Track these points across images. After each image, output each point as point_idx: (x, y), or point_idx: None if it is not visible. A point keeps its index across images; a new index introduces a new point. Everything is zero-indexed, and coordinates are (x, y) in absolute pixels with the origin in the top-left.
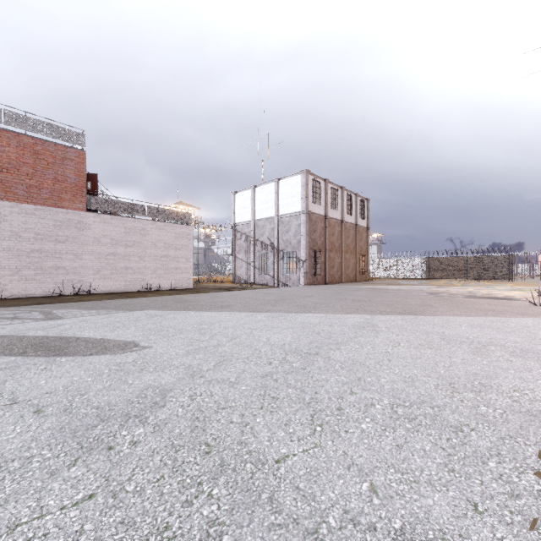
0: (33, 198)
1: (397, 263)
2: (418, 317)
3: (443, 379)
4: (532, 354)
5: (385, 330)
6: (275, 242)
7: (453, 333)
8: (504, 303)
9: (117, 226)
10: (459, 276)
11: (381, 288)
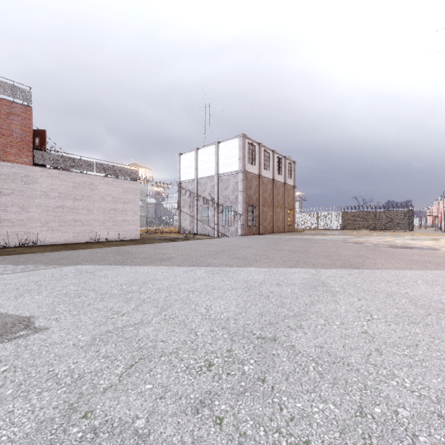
0: None
1: (318, 216)
2: (364, 271)
3: None
4: None
5: (340, 290)
6: (216, 197)
7: (419, 295)
8: (430, 254)
9: (65, 181)
10: (369, 227)
11: (309, 238)
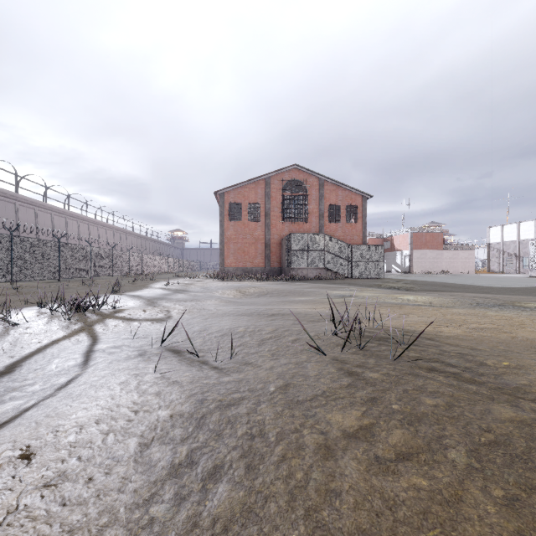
0: (432, 248)
1: None
2: None
3: None
4: None
5: None
6: (517, 253)
7: None
8: None
9: (450, 253)
10: None
11: None
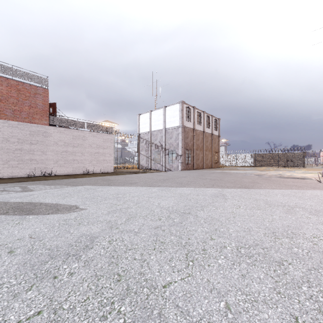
0: (16, 117)
1: (236, 157)
2: (250, 190)
3: (268, 230)
4: (322, 213)
5: (230, 198)
6: (164, 144)
7: (272, 200)
8: (301, 181)
9: (67, 135)
10: (273, 165)
11: (227, 172)
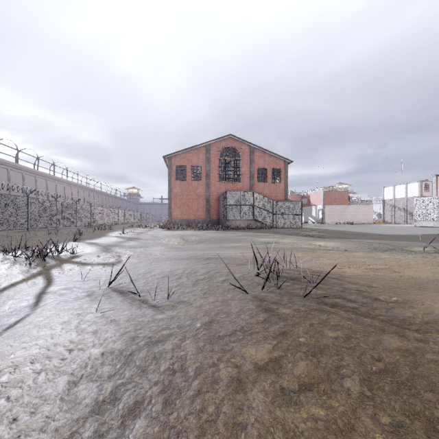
0: (340, 203)
1: None
2: None
3: None
4: None
5: None
6: (405, 207)
7: None
8: None
9: (354, 208)
10: None
11: None
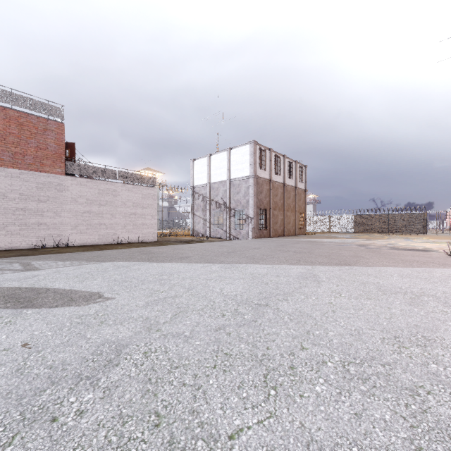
0: (18, 163)
1: (330, 219)
2: (353, 268)
3: (387, 332)
4: None
5: (325, 280)
6: (228, 201)
7: (387, 283)
8: (424, 255)
9: (91, 188)
10: (382, 231)
11: (318, 241)
